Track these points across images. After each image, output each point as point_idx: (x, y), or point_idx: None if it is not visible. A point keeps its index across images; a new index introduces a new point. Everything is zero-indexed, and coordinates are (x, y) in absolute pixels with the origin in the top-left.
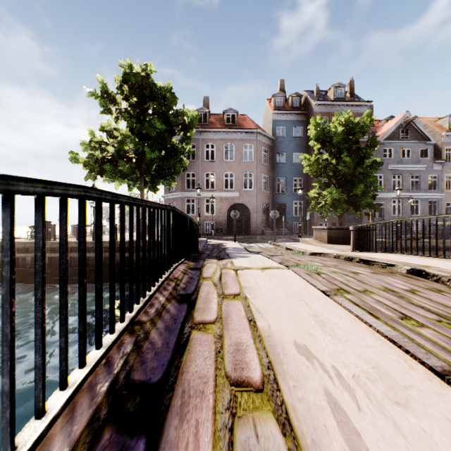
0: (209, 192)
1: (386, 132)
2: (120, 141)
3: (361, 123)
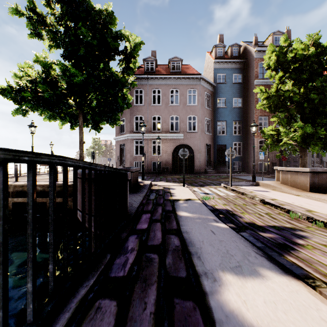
0: (156, 134)
1: None
2: (43, 62)
3: None
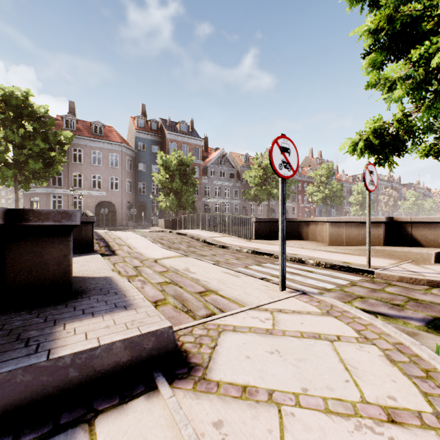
0: (77, 190)
1: (212, 159)
2: (3, 151)
3: (187, 159)
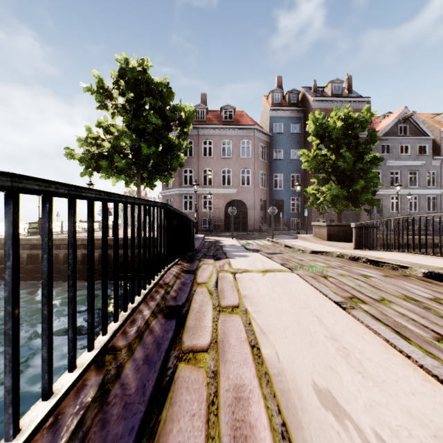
0: (207, 189)
1: (384, 128)
2: (116, 136)
3: (361, 118)
